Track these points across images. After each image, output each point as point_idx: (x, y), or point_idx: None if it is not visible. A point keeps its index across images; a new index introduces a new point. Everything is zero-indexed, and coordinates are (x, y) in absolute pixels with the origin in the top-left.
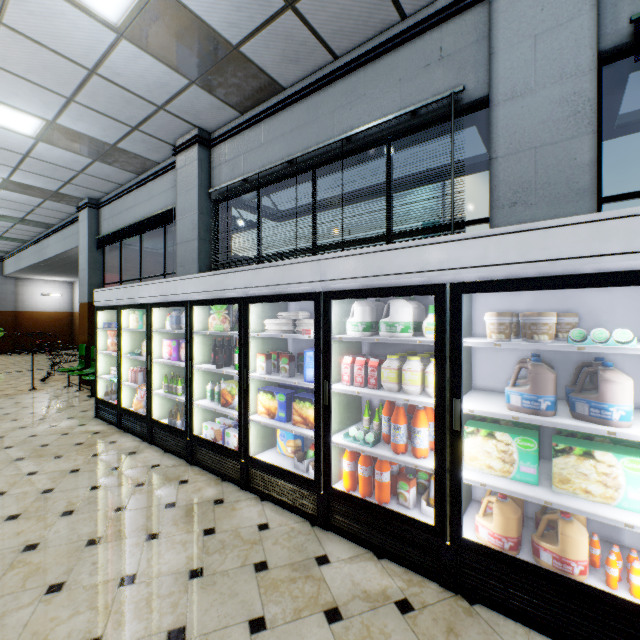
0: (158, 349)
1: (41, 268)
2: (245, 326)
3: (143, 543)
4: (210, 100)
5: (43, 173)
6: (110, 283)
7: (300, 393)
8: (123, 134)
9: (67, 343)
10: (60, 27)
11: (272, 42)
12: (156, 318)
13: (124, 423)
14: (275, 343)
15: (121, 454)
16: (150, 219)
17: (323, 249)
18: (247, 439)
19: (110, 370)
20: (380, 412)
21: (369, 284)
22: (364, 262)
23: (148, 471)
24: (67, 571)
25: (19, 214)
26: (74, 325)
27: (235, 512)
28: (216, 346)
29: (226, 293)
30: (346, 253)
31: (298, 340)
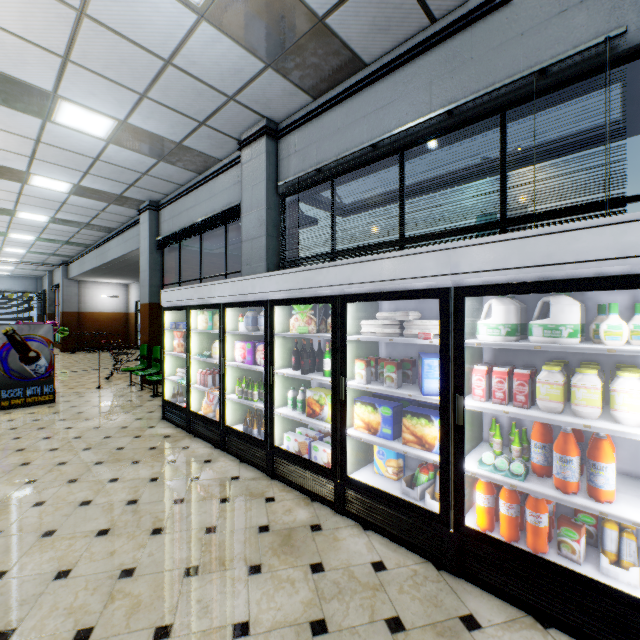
0: (230, 351)
1: (102, 271)
2: (341, 328)
3: (246, 578)
4: (283, 85)
5: (110, 176)
6: (169, 284)
7: (409, 407)
8: (190, 130)
9: (123, 342)
10: (141, 13)
11: (363, 8)
12: (228, 319)
13: (193, 427)
14: (368, 347)
15: (196, 462)
16: (212, 218)
17: (418, 240)
18: (344, 457)
19: (176, 371)
20: (513, 433)
21: (527, 276)
22: (519, 249)
23: (229, 484)
24: (171, 609)
25: (85, 219)
26: (129, 325)
27: (339, 543)
28: (297, 349)
29: (317, 291)
30: (490, 239)
31: (393, 344)
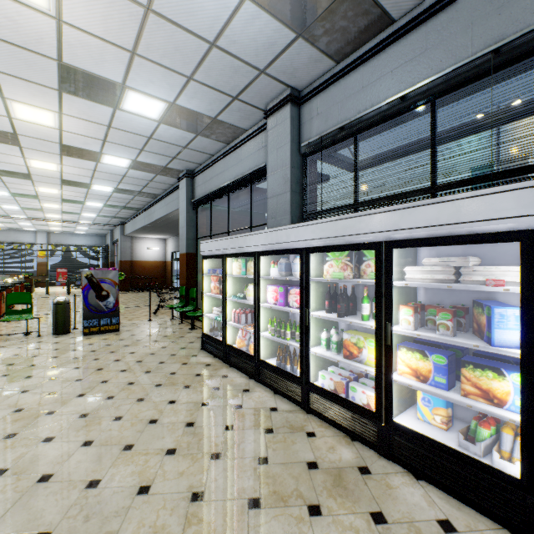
0: (263, 294)
1: (148, 229)
2: (386, 274)
3: (308, 519)
4: (310, 53)
5: (159, 152)
6: (202, 237)
7: (466, 356)
8: (224, 106)
9: (162, 284)
10: (195, 1)
11: None
12: (261, 265)
13: (229, 358)
14: (407, 293)
15: (237, 390)
16: (239, 180)
17: (458, 185)
18: (390, 402)
19: (211, 309)
20: None
21: None
22: None
23: (269, 414)
24: None
25: (138, 188)
26: (166, 271)
27: (393, 491)
28: (330, 294)
29: (357, 238)
30: None
31: (434, 290)
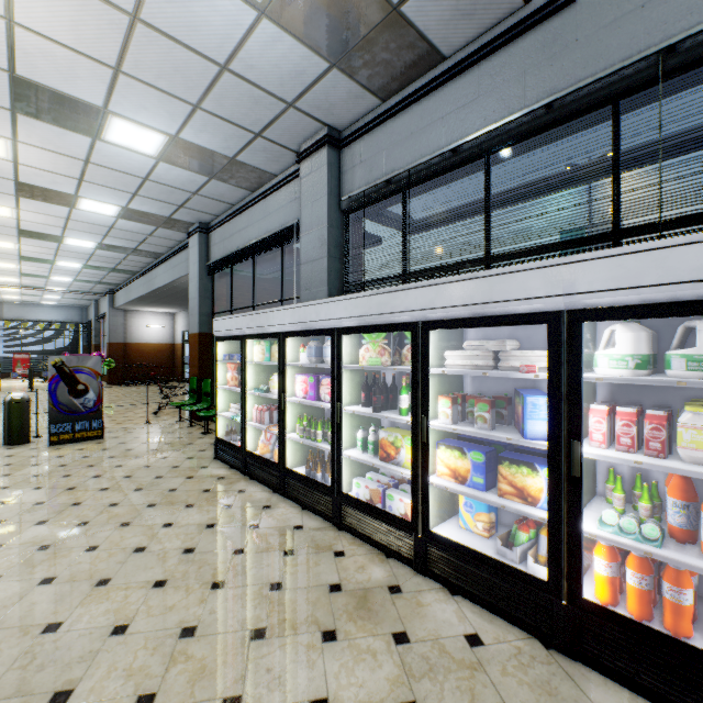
0: (290, 386)
1: (148, 299)
2: (423, 360)
3: (320, 645)
4: (349, 87)
5: (159, 198)
6: (220, 312)
7: (505, 452)
8: (244, 143)
9: (169, 375)
10: (198, 14)
11: None
12: (288, 349)
13: (249, 468)
14: (451, 382)
15: (255, 507)
16: (267, 239)
17: (509, 257)
18: (426, 508)
19: (229, 407)
20: (638, 487)
21: (668, 296)
22: (658, 262)
23: (292, 534)
24: (239, 678)
25: (132, 244)
26: (175, 357)
27: (423, 609)
28: (367, 384)
29: (393, 317)
30: (617, 250)
31: (481, 378)
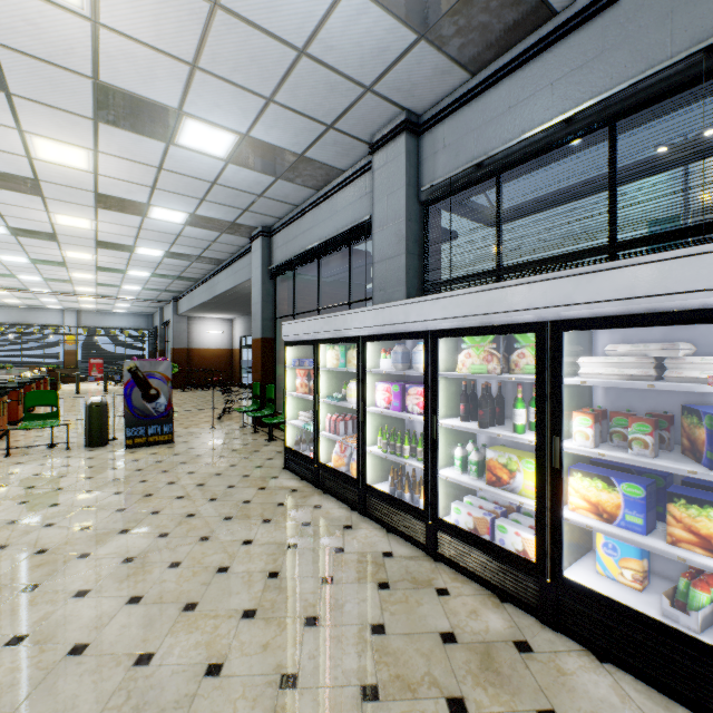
0: (370, 394)
1: (209, 306)
2: (553, 367)
3: None
4: (435, 62)
5: (225, 202)
6: (282, 316)
7: (674, 486)
8: (315, 138)
9: (227, 379)
10: None
11: None
12: (368, 355)
13: (322, 481)
14: (580, 394)
15: (335, 527)
16: (334, 239)
17: (651, 242)
18: (558, 549)
19: (297, 415)
20: None
21: None
22: None
23: (382, 562)
24: None
25: (197, 251)
26: (233, 362)
27: (568, 679)
28: (467, 394)
29: (510, 316)
30: None
31: (618, 390)
